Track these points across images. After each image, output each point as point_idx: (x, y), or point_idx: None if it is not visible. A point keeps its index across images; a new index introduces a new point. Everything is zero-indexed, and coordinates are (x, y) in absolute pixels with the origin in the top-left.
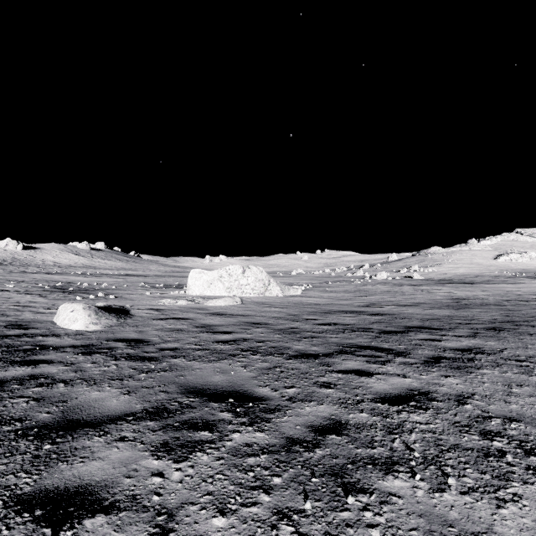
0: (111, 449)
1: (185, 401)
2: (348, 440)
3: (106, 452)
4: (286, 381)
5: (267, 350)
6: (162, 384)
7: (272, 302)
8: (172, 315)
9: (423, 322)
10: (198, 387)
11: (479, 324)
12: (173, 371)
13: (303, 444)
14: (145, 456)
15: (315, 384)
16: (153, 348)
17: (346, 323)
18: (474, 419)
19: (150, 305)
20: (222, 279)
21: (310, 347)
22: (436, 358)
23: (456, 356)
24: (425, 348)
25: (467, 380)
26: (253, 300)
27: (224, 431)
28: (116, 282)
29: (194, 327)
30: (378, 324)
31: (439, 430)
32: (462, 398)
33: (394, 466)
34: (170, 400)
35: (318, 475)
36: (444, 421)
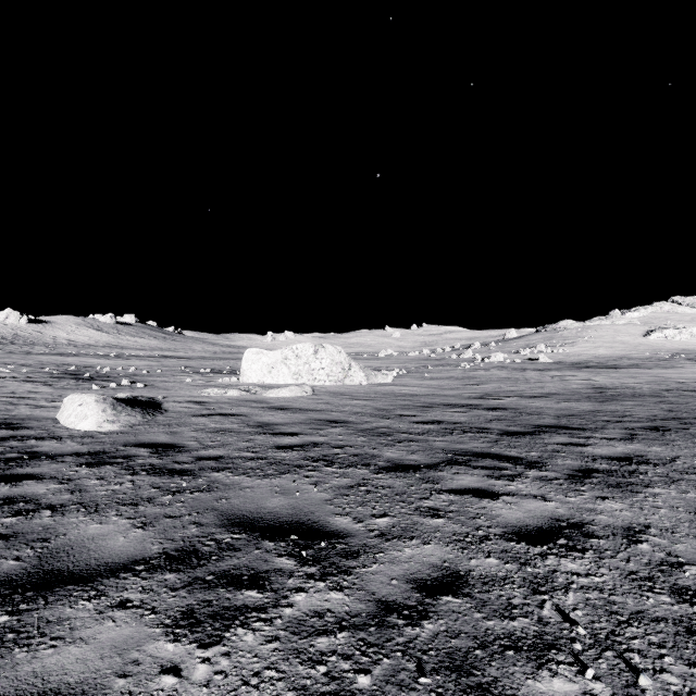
0: (103, 622)
1: (226, 539)
2: (472, 604)
3: (94, 629)
4: (375, 506)
5: (347, 459)
6: (194, 512)
7: (354, 393)
8: (218, 410)
9: (558, 420)
10: (246, 516)
11: (634, 422)
12: (213, 491)
13: (403, 612)
14: (154, 634)
15: (416, 511)
16: (188, 457)
17: (454, 421)
18: (657, 567)
19: (190, 396)
20: (287, 361)
21: (407, 454)
22: (584, 470)
23: (612, 468)
24: (566, 457)
25: (634, 504)
26: (328, 389)
27: (282, 590)
28: (148, 366)
29: (247, 427)
30: (498, 422)
31: (608, 586)
32: (633, 532)
33: (548, 653)
34: (204, 538)
35: (430, 670)
36: (613, 571)
